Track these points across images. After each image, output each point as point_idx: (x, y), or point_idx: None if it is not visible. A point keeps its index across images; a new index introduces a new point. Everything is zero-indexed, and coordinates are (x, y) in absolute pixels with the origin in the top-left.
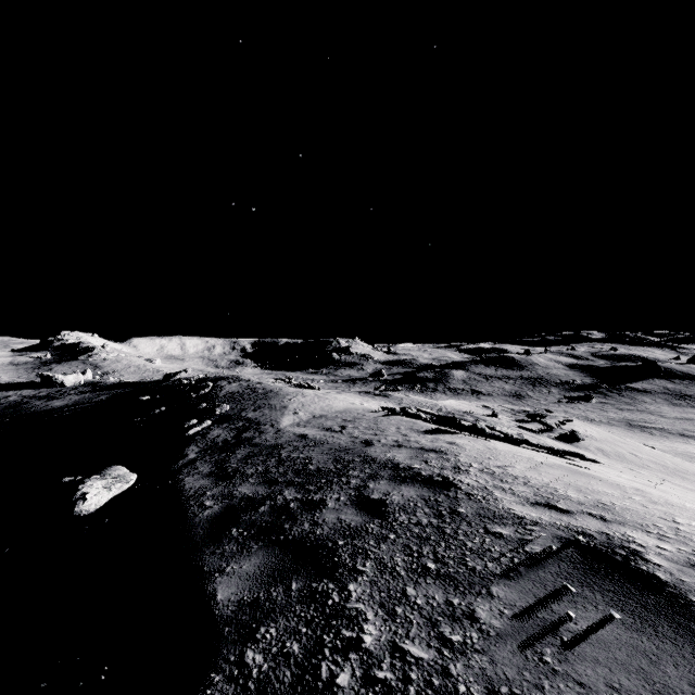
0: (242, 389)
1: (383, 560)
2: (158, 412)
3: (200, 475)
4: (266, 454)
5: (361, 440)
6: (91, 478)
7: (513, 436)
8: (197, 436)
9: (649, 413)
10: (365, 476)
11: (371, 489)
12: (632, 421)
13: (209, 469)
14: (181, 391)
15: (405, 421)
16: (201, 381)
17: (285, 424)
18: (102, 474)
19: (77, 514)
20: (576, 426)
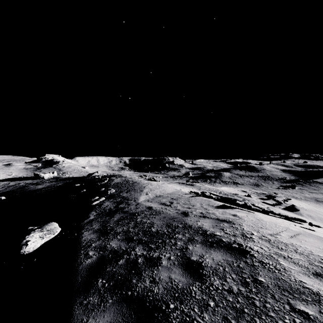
0: (122, 181)
1: None
2: (82, 192)
3: (92, 230)
4: (129, 218)
5: (181, 211)
6: (35, 230)
7: (264, 209)
8: (96, 205)
9: None
10: (186, 239)
11: (191, 251)
12: (318, 199)
13: (98, 227)
14: (94, 182)
15: (204, 200)
16: (104, 177)
17: (141, 200)
18: (42, 227)
19: (22, 253)
20: (293, 202)
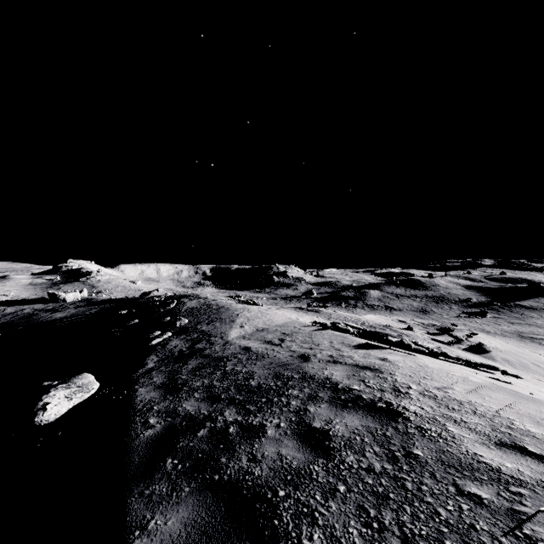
0: (200, 305)
1: (335, 532)
2: (132, 323)
3: (152, 386)
4: (213, 366)
5: (298, 354)
6: (58, 387)
7: (433, 349)
8: (158, 346)
9: (537, 326)
10: (304, 396)
11: (312, 414)
12: (523, 333)
13: (161, 380)
14: (153, 306)
15: (336, 336)
16: (169, 298)
17: (232, 336)
18: (69, 382)
19: (38, 423)
20: (481, 338)
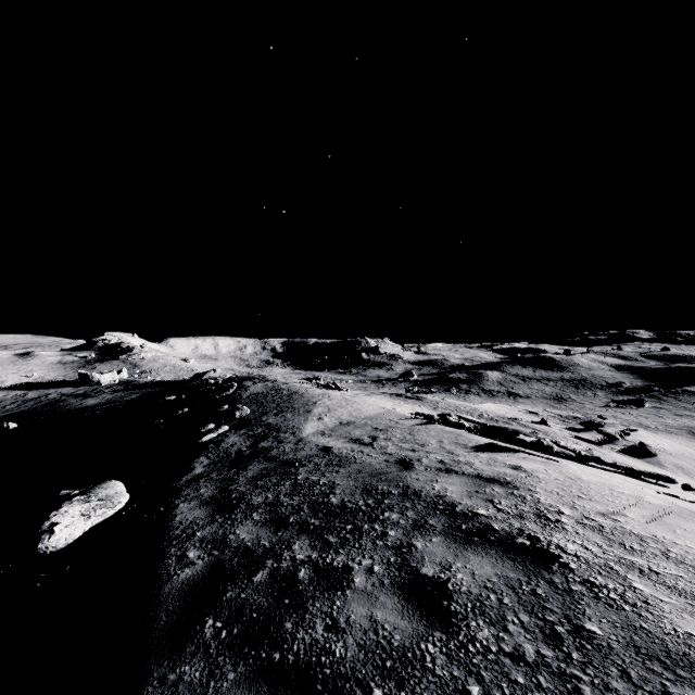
0: (267, 390)
1: None
2: (180, 413)
3: (198, 500)
4: (281, 473)
5: (396, 459)
6: (73, 500)
7: (580, 452)
8: (210, 443)
9: None
10: (408, 523)
11: (420, 552)
12: (694, 429)
13: (210, 492)
14: (207, 391)
15: (447, 432)
16: (228, 381)
17: (307, 431)
18: (90, 493)
19: (42, 551)
20: (642, 437)
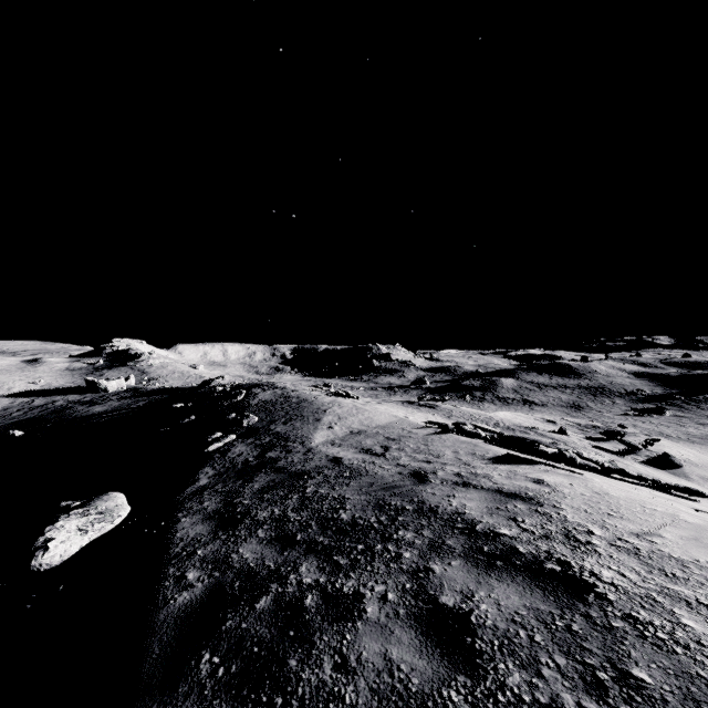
0: (276, 397)
1: None
2: (187, 421)
3: (201, 514)
4: (288, 486)
5: (410, 471)
6: (71, 513)
7: (604, 464)
8: (216, 453)
9: None
10: (424, 544)
11: (439, 578)
12: None
13: (214, 506)
14: (215, 398)
15: (463, 443)
16: (236, 388)
17: (317, 441)
18: (89, 505)
19: (35, 568)
20: (666, 447)
